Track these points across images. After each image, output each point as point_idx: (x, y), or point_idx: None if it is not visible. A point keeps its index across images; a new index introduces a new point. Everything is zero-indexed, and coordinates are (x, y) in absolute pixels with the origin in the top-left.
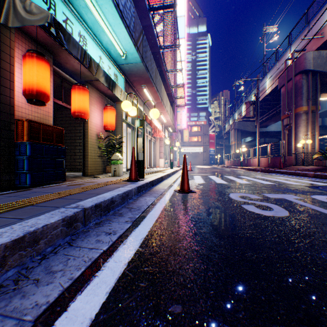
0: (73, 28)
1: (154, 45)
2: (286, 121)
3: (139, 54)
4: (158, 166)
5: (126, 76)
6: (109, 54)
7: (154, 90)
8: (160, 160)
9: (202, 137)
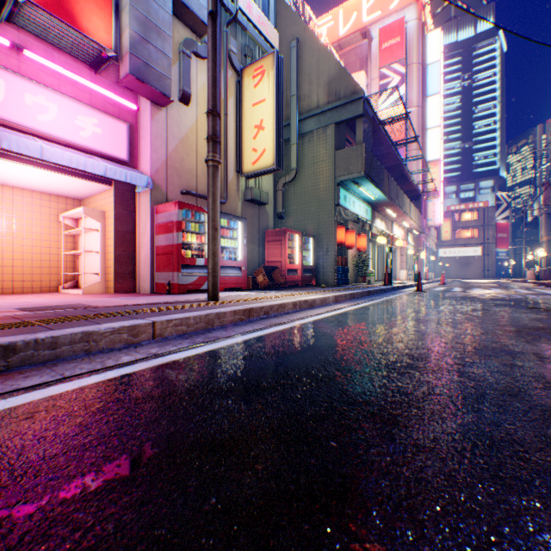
0: (350, 201)
1: (395, 161)
2: None
3: (385, 195)
4: (398, 279)
5: (372, 205)
6: (363, 199)
7: (396, 208)
8: (401, 272)
9: (479, 229)
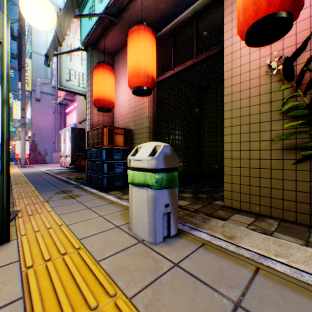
0: None
1: None
2: None
3: None
4: None
5: None
6: None
7: None
8: None
9: None
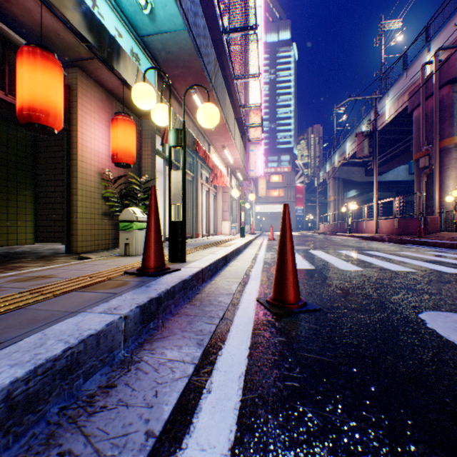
0: None
1: (213, 26)
2: (424, 161)
3: (180, 8)
4: (221, 232)
5: (159, 65)
6: (118, 5)
7: (212, 98)
8: (224, 224)
9: (285, 190)
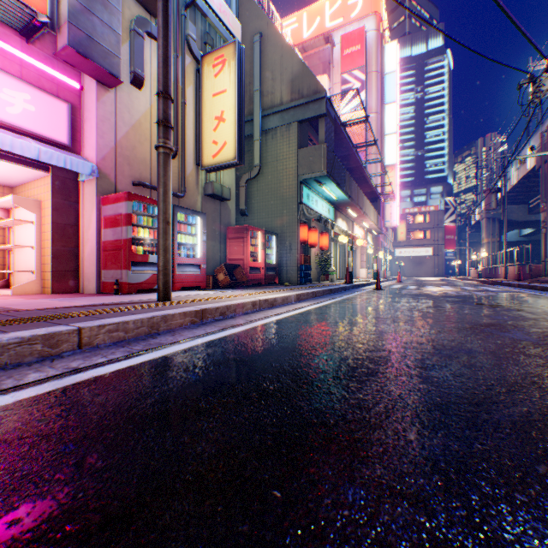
0: (313, 200)
1: (356, 163)
2: (543, 216)
3: (347, 195)
4: (359, 277)
5: (334, 205)
6: (326, 198)
7: (356, 209)
8: (361, 270)
9: (430, 231)
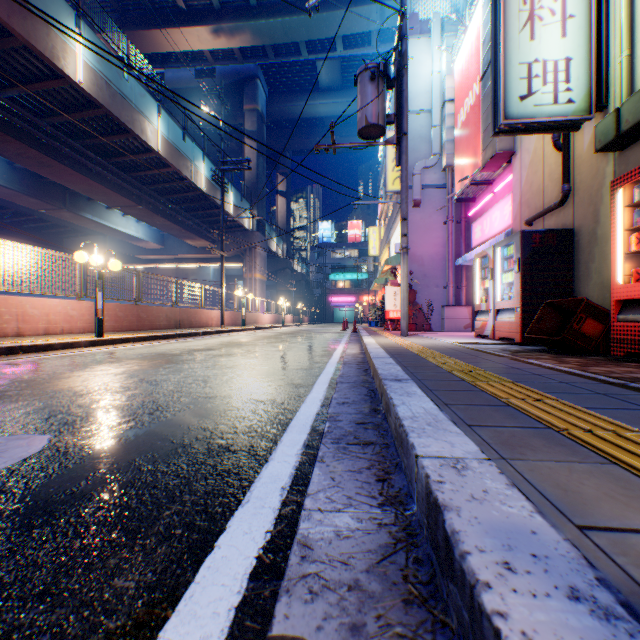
0: None
1: None
2: None
3: None
4: None
5: None
6: None
7: None
8: None
9: None
